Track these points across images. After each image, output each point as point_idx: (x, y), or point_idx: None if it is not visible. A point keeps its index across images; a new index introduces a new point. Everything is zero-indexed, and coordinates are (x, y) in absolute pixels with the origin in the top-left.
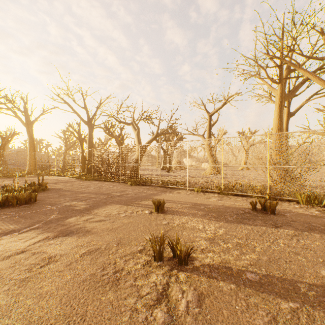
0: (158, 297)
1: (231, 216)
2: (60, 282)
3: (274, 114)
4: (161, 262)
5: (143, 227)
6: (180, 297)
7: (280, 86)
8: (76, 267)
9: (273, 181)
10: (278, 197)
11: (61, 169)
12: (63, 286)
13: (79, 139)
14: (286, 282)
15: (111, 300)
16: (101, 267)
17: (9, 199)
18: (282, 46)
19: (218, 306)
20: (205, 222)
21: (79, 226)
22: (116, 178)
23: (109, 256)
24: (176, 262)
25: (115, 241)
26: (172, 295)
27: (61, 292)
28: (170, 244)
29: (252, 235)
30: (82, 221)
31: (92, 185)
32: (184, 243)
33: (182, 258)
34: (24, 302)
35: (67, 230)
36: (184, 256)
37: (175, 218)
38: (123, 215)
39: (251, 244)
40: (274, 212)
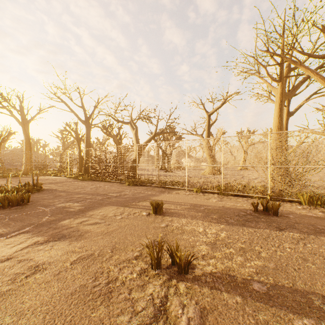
0: (155, 313)
1: (232, 217)
2: (46, 295)
3: (274, 113)
4: (159, 270)
5: (140, 231)
6: (179, 313)
7: (281, 85)
8: (65, 277)
9: (274, 181)
10: (280, 197)
11: (58, 169)
12: (49, 300)
13: (76, 138)
14: (297, 293)
15: (102, 317)
16: (93, 277)
17: (0, 201)
18: (282, 44)
19: (223, 324)
20: (205, 225)
21: (72, 230)
22: (114, 178)
23: (102, 263)
24: (175, 270)
25: (110, 247)
26: (171, 310)
27: (46, 308)
28: (169, 250)
29: (255, 239)
30: (76, 224)
31: (89, 185)
32: (183, 248)
33: (182, 266)
34: (1, 321)
35: (59, 234)
36: (184, 264)
37: (174, 220)
38: (119, 217)
39: (255, 249)
40: (277, 213)
